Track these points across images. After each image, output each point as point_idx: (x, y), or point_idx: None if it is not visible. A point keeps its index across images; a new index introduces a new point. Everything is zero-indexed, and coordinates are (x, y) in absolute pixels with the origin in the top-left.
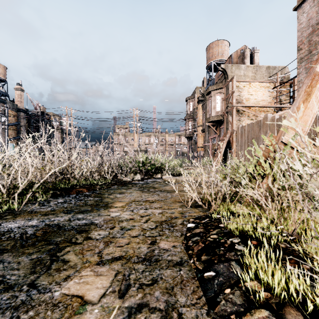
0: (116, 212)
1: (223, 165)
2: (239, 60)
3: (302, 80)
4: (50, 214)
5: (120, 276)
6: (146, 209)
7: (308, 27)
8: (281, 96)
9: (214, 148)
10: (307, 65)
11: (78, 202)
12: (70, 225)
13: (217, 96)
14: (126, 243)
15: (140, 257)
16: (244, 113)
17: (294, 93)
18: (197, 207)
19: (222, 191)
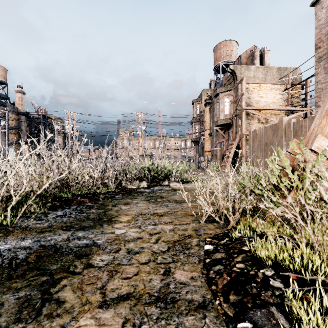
0: (122, 228)
1: (235, 172)
2: (248, 61)
3: (320, 81)
4: (46, 231)
5: (128, 327)
6: (155, 225)
7: (327, 24)
8: (293, 98)
9: (222, 153)
10: (327, 65)
11: (78, 215)
12: (69, 246)
13: (225, 98)
14: (134, 274)
15: (152, 295)
16: (254, 116)
17: (307, 95)
18: (212, 222)
19: (242, 206)
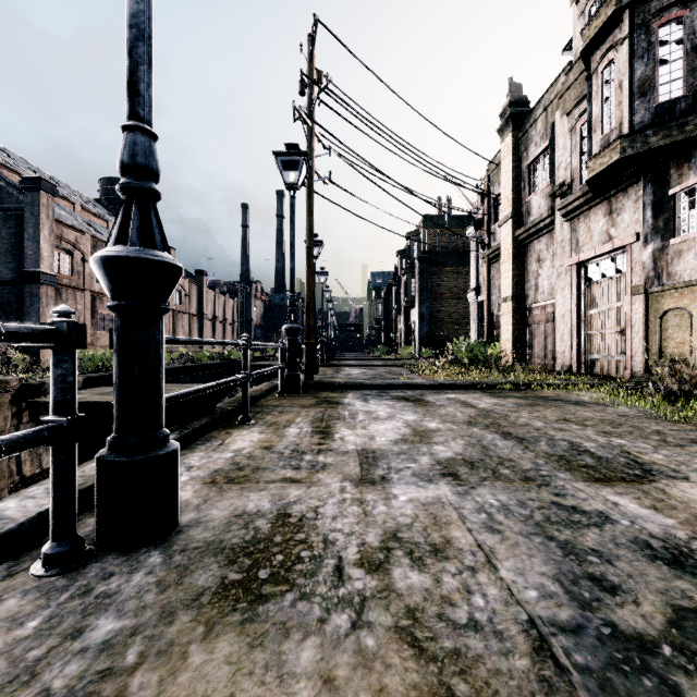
0: None
1: None
2: None
3: None
4: None
5: None
6: None
7: None
8: None
9: None
10: None
11: None
12: None
13: None
14: None
15: None
16: None
17: None
18: None
19: None
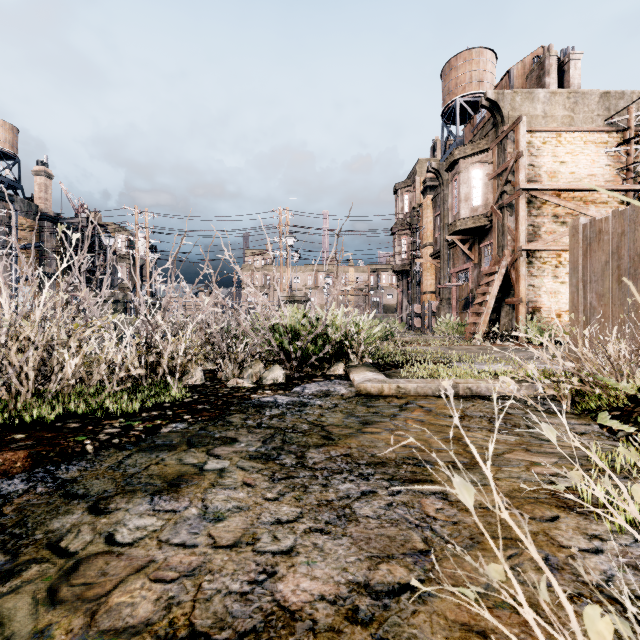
0: None
1: (570, 342)
2: (528, 82)
3: None
4: None
5: None
6: None
7: None
8: None
9: (463, 295)
10: None
11: None
12: None
13: (474, 171)
14: None
15: None
16: (544, 208)
17: None
18: None
19: None
